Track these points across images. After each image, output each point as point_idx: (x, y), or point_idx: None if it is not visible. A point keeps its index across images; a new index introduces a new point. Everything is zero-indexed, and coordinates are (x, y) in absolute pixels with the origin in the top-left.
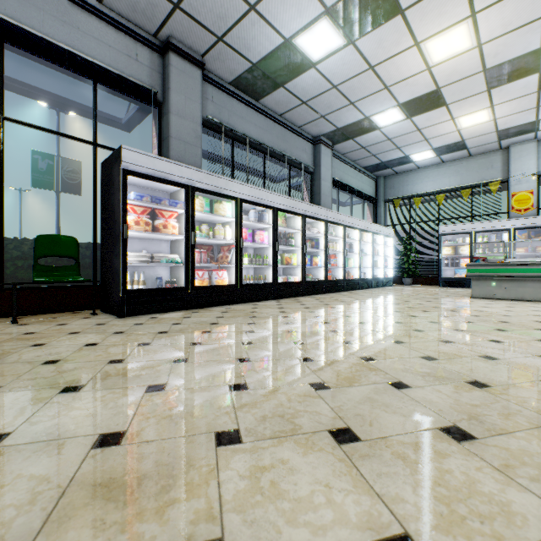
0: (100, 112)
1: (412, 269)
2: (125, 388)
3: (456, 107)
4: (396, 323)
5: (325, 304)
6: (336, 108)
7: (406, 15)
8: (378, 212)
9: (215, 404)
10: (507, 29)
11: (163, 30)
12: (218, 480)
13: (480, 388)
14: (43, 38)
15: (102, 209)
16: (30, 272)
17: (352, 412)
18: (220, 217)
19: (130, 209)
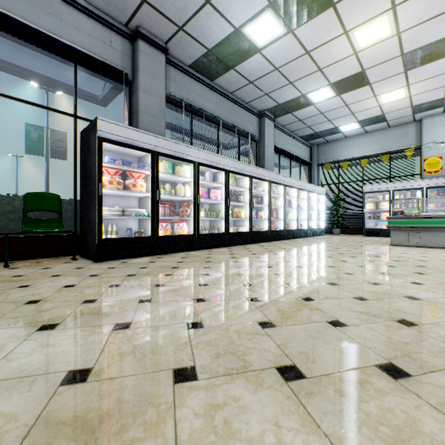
0: (80, 90)
1: (340, 221)
2: (95, 326)
3: (377, 86)
4: (329, 267)
5: (268, 251)
6: (278, 87)
7: (337, 8)
8: (312, 174)
9: (174, 341)
10: (422, 19)
11: (133, 21)
12: (175, 418)
13: (408, 326)
14: (31, 26)
15: (81, 170)
16: (21, 224)
17: (297, 350)
18: (180, 178)
19: (105, 170)
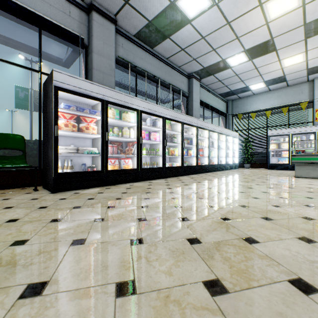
0: (47, 53)
1: (250, 158)
2: (0, 289)
3: (282, 52)
4: (255, 198)
5: (198, 182)
6: (204, 53)
7: None
8: (228, 122)
9: None
10: None
11: None
12: None
13: None
14: None
15: (43, 116)
16: None
17: None
18: (126, 123)
19: (61, 115)
